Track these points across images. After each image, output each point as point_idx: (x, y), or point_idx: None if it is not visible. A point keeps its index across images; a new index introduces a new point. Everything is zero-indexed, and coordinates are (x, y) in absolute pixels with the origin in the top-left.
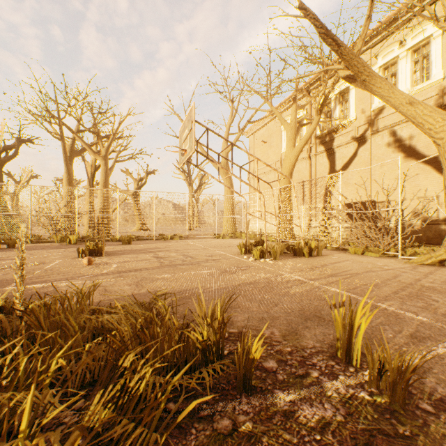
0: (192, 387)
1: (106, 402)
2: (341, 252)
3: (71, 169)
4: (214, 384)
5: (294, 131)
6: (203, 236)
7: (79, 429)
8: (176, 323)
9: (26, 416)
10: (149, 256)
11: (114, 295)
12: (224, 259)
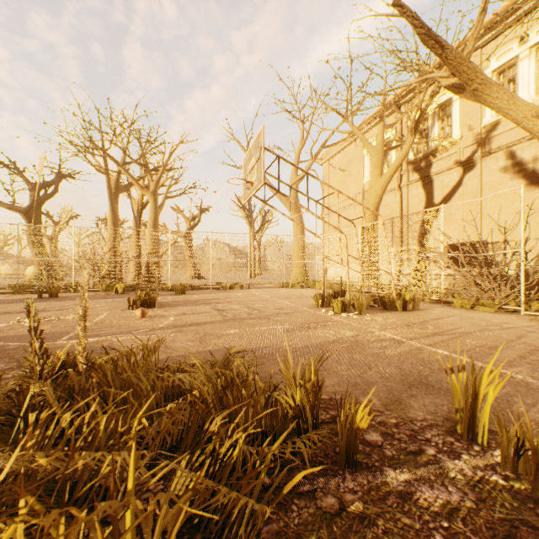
0: (285, 458)
1: (195, 469)
2: (443, 306)
3: (116, 208)
4: (309, 457)
5: (381, 156)
6: (268, 285)
7: (194, 491)
8: (262, 385)
9: (132, 475)
10: (208, 308)
11: (184, 351)
12: (297, 313)
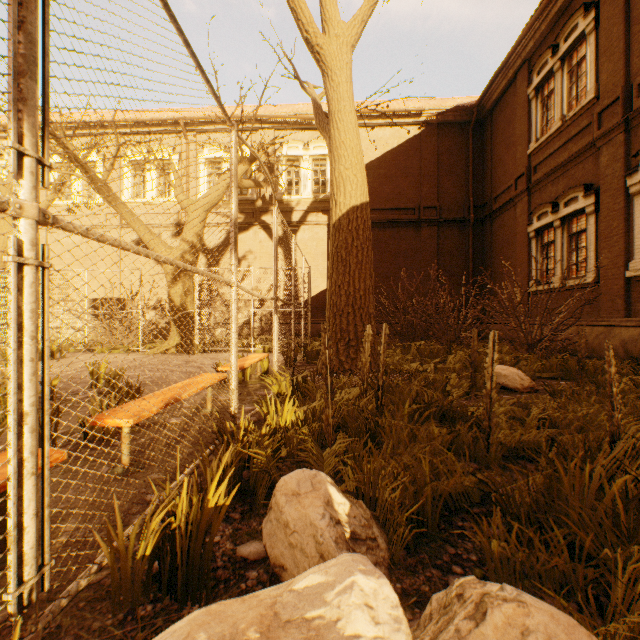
0: None
1: None
2: (88, 353)
3: None
4: None
5: None
6: None
7: None
8: None
9: None
10: None
11: None
12: None
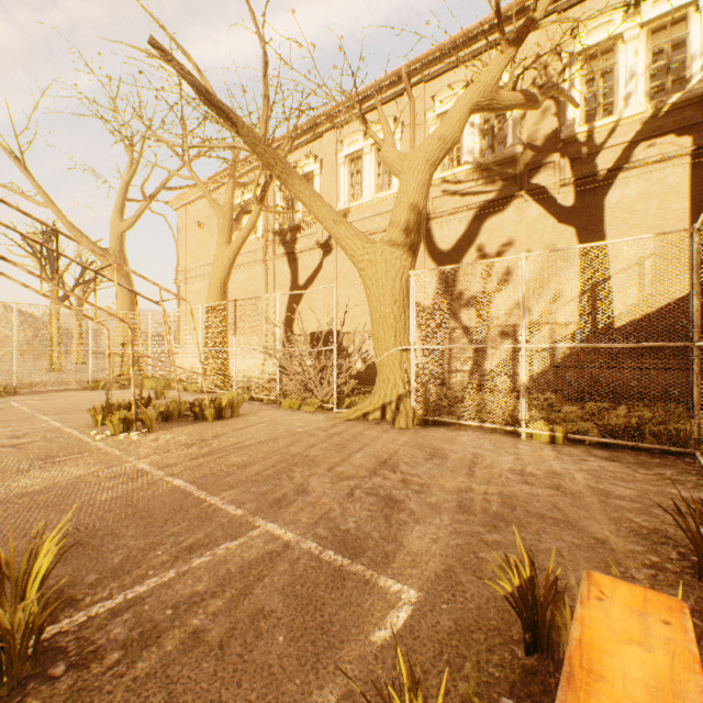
0: None
1: None
2: (275, 407)
3: None
4: None
5: (229, 219)
6: (60, 387)
7: None
8: None
9: None
10: None
11: None
12: (43, 441)
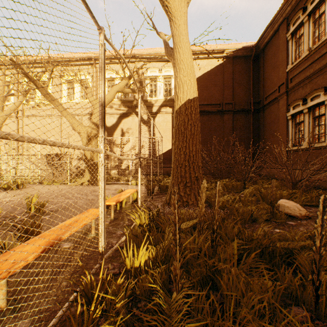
0: None
1: None
2: (39, 185)
3: None
4: None
5: (3, 99)
6: None
7: None
8: None
9: None
10: None
11: None
12: None
